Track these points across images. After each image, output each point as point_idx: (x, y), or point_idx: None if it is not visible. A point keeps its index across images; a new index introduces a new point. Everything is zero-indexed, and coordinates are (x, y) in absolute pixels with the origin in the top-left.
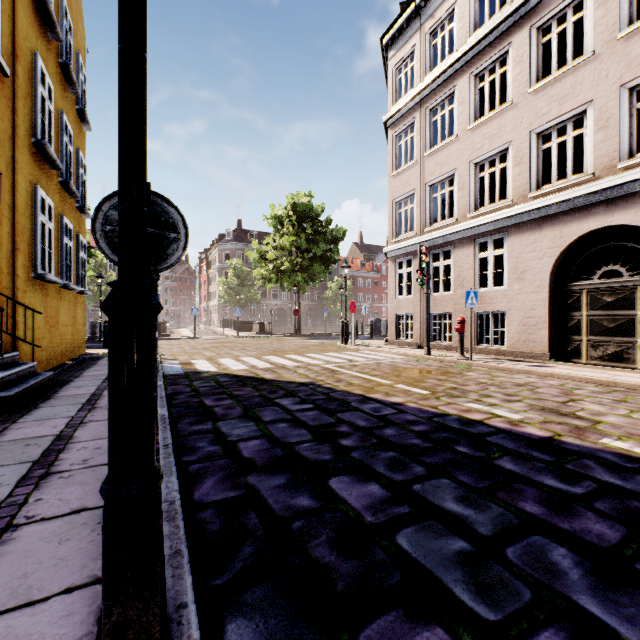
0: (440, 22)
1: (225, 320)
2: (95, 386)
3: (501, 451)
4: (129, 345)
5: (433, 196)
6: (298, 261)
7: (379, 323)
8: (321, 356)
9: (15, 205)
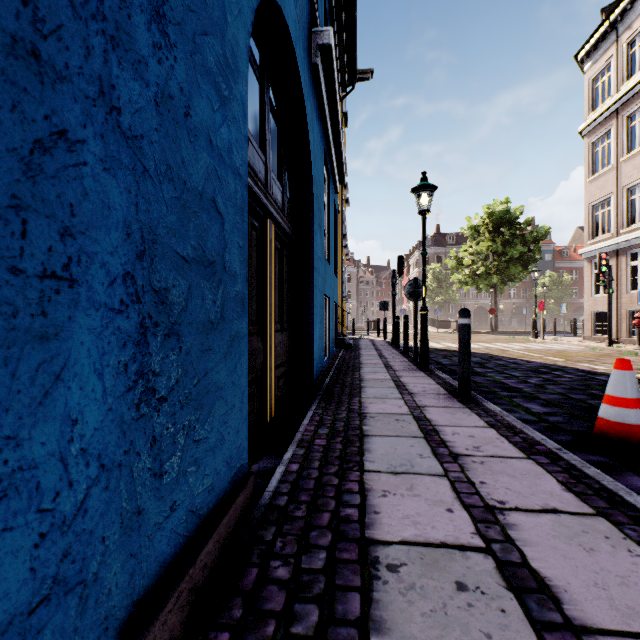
0: (638, 32)
1: None
2: (372, 346)
3: (562, 371)
4: (424, 317)
5: (631, 198)
6: (494, 264)
7: None
8: (504, 344)
9: (339, 266)
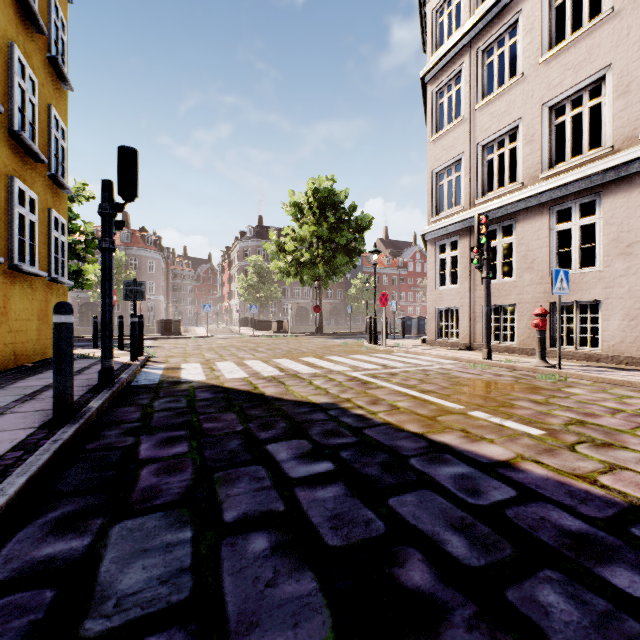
0: None
1: (243, 318)
2: None
3: None
4: None
5: (487, 158)
6: (319, 253)
7: (410, 321)
8: (346, 359)
9: None
